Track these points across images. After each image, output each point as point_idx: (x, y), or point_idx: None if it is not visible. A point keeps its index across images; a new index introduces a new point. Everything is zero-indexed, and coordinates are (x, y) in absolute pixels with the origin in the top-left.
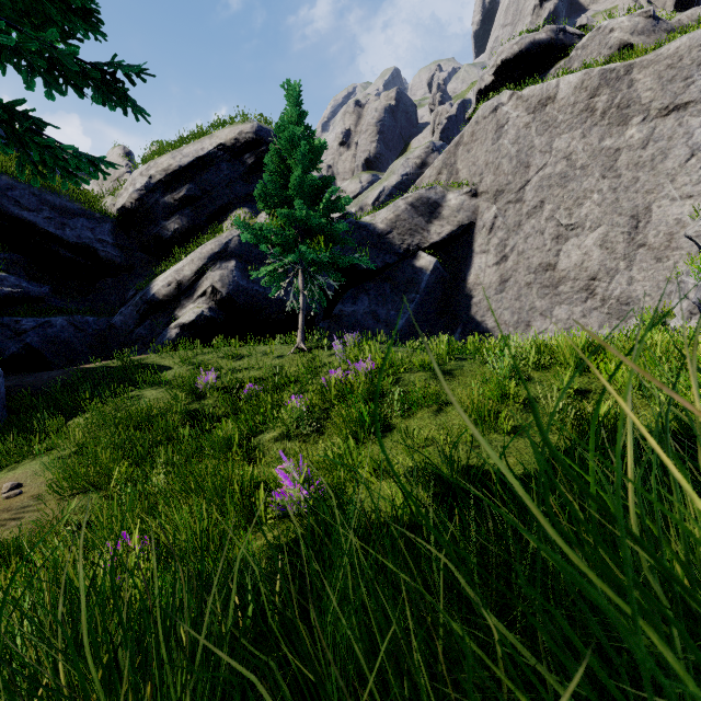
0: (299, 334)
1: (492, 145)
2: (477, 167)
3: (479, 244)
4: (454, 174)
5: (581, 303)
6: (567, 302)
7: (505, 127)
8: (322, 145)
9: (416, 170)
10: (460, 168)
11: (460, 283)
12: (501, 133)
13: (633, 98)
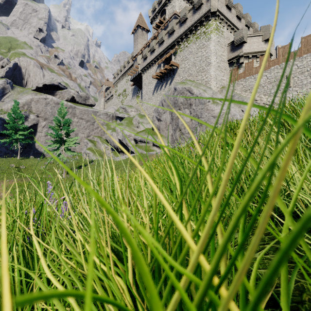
0: (19, 156)
1: (44, 106)
2: (39, 109)
3: (39, 130)
4: (30, 107)
5: None
6: None
7: (48, 104)
8: (23, 116)
9: (1, 89)
10: (33, 107)
11: (32, 139)
12: (47, 105)
13: (76, 113)
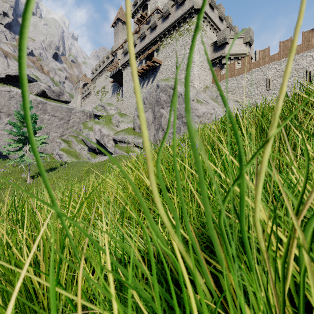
0: None
1: (8, 100)
2: (1, 103)
3: (1, 127)
4: None
5: None
6: None
7: (13, 98)
8: None
9: None
10: None
11: None
12: (11, 99)
13: (47, 109)
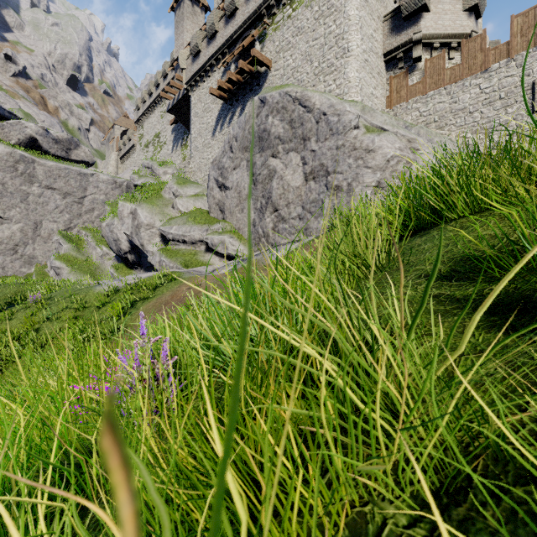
0: None
1: None
2: None
3: None
4: None
5: (11, 256)
6: (3, 255)
7: None
8: None
9: None
10: None
11: None
12: None
13: (36, 175)
